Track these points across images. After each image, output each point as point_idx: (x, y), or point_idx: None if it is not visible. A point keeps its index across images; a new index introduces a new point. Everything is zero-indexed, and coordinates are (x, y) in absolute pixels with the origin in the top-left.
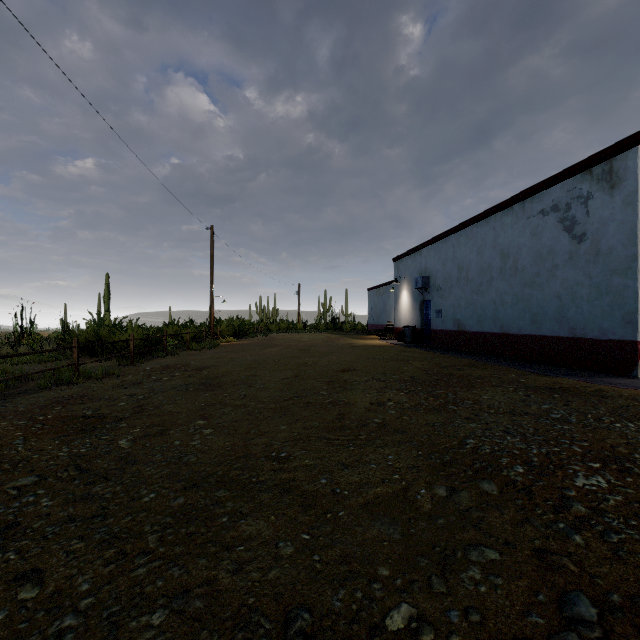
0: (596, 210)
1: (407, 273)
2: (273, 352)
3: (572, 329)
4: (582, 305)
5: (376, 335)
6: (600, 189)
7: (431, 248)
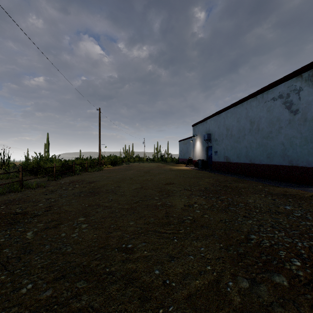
0: (304, 96)
1: (199, 132)
2: (130, 173)
3: (290, 161)
4: (296, 148)
5: (183, 164)
6: (307, 85)
7: (212, 119)
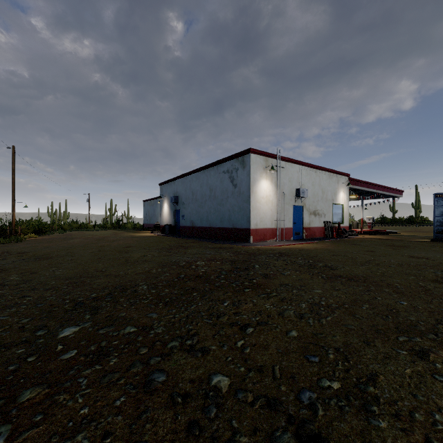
0: (240, 175)
1: (167, 193)
2: (77, 241)
3: (233, 224)
4: (236, 214)
5: (149, 230)
6: (241, 167)
7: (179, 181)
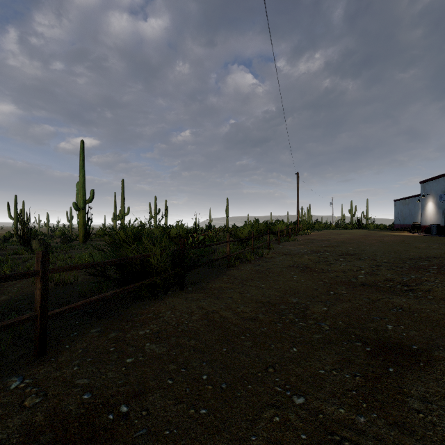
0: None
1: (432, 191)
2: (349, 236)
3: None
4: None
5: (403, 231)
6: None
7: None
